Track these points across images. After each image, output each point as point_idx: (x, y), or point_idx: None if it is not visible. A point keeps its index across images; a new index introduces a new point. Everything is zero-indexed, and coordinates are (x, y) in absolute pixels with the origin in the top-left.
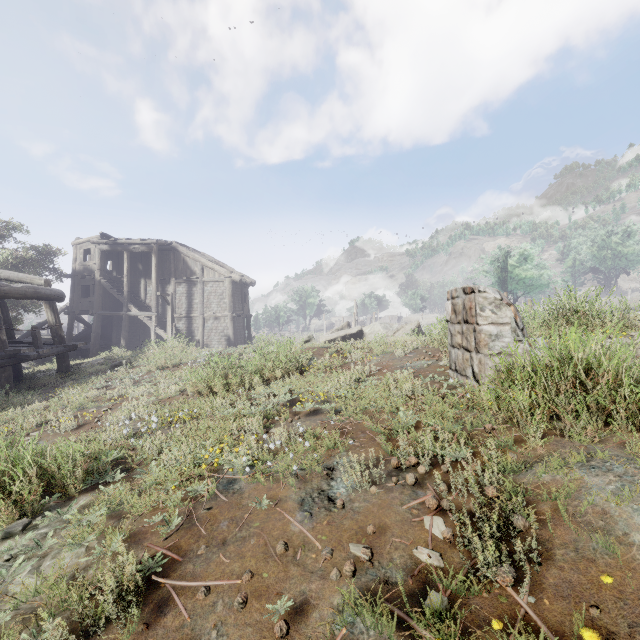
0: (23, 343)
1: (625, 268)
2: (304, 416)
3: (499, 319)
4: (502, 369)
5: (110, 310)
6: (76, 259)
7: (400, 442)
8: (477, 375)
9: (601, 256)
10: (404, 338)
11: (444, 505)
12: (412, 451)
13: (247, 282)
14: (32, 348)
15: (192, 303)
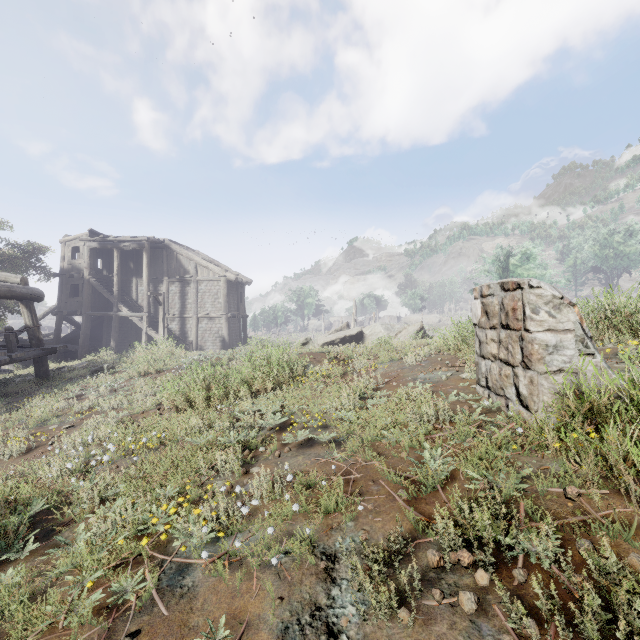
0: None
1: (627, 268)
2: (296, 447)
3: (559, 324)
4: (568, 394)
5: (100, 310)
6: (64, 257)
7: (440, 519)
8: (526, 399)
9: (603, 255)
10: (412, 342)
11: None
12: (459, 535)
13: (243, 281)
14: (3, 352)
15: (185, 303)
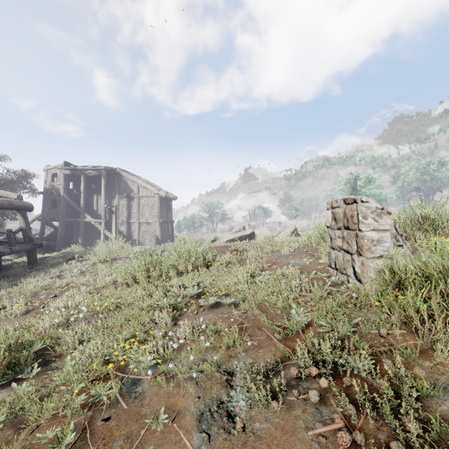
0: (2, 242)
1: (439, 188)
2: (208, 308)
3: (380, 226)
4: (385, 271)
5: (71, 217)
6: (46, 180)
7: (299, 349)
8: (359, 275)
9: (422, 179)
10: (287, 239)
11: (358, 439)
12: (311, 358)
13: (171, 197)
14: (6, 246)
15: (131, 212)
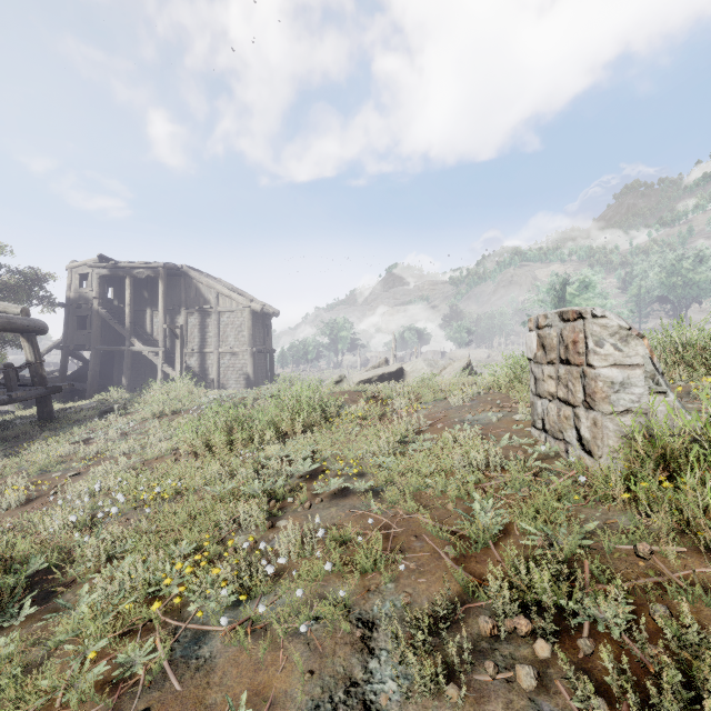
0: None
1: (697, 297)
2: (329, 497)
3: (626, 358)
4: (637, 437)
5: (110, 344)
6: (71, 285)
7: (493, 581)
8: (588, 443)
9: (670, 284)
10: (458, 380)
11: None
12: (515, 599)
13: (270, 312)
14: (2, 391)
15: (206, 336)
